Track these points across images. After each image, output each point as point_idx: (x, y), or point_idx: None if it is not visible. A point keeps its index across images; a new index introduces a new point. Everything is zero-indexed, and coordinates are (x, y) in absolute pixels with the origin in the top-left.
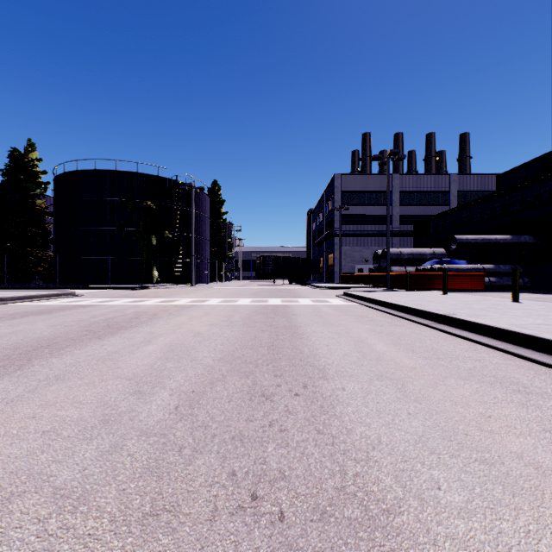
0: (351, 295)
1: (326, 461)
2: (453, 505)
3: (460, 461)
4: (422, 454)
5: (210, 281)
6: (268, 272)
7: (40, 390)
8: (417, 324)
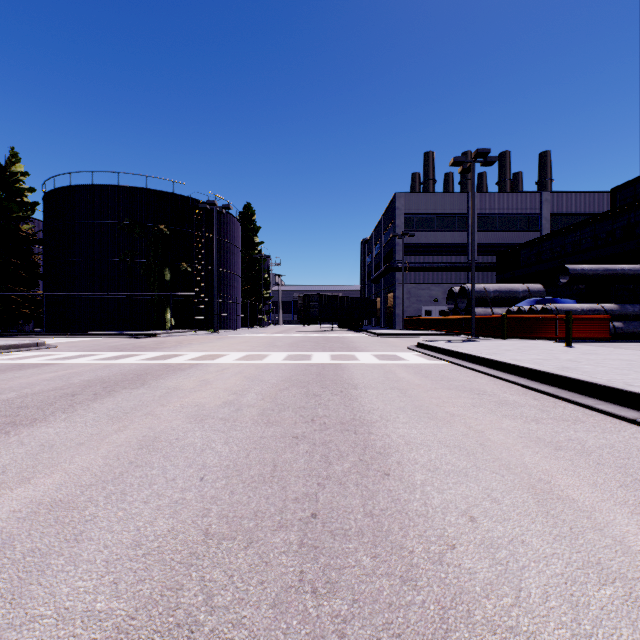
0: (431, 347)
1: None
2: None
3: None
4: None
5: (242, 326)
6: (313, 315)
7: None
8: (604, 416)
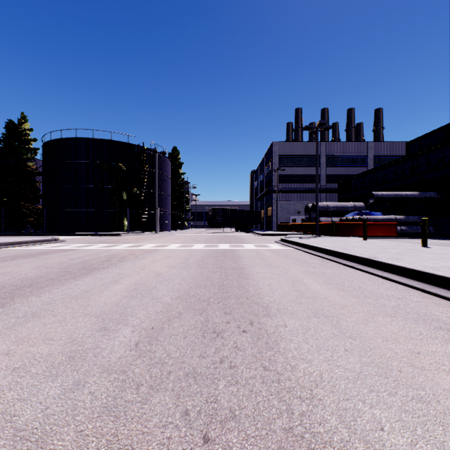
0: (287, 241)
1: (273, 399)
2: (398, 449)
3: (398, 400)
4: (362, 392)
5: (171, 229)
6: (218, 221)
7: (17, 327)
8: (344, 266)
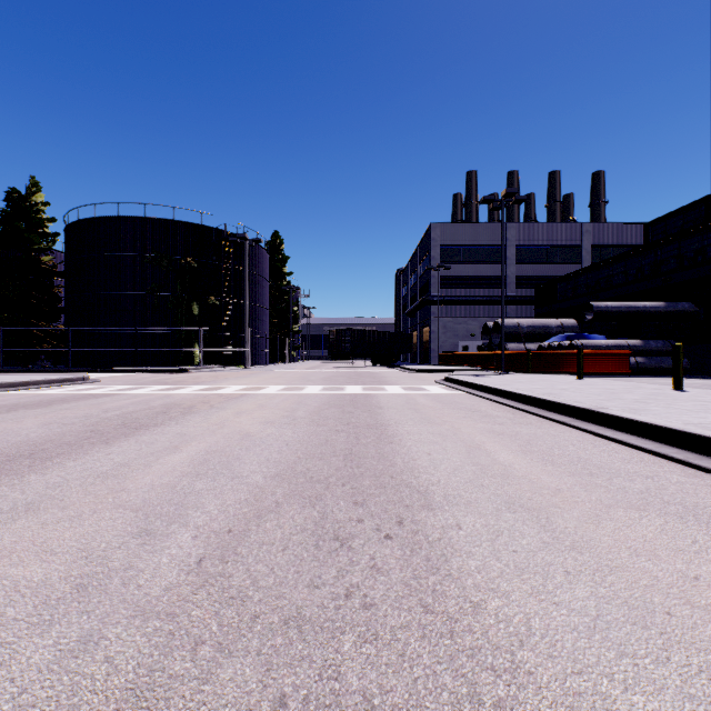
0: (455, 381)
1: (443, 672)
2: None
3: (674, 673)
4: (605, 658)
5: (270, 362)
6: (345, 350)
7: None
8: (549, 422)
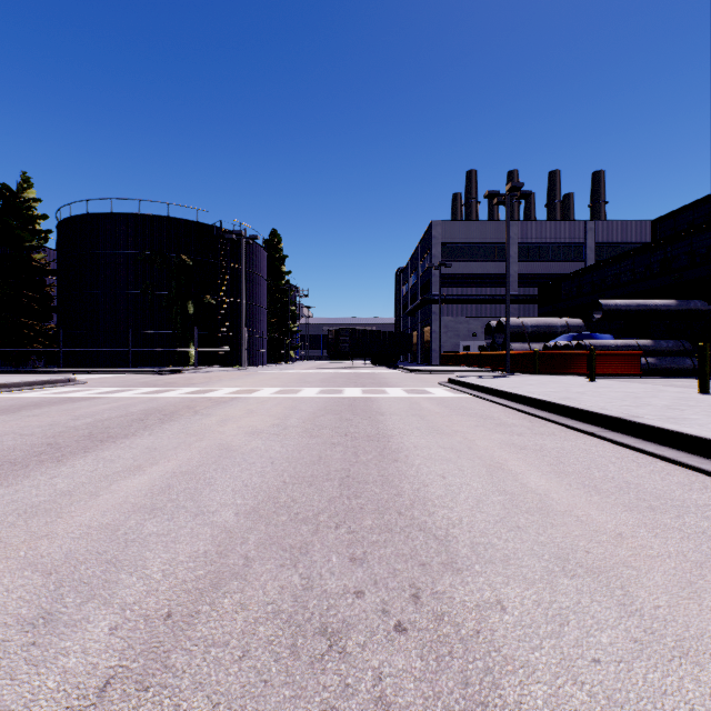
0: (460, 382)
1: None
2: None
3: None
4: None
5: (268, 362)
6: (344, 350)
7: None
8: (574, 432)
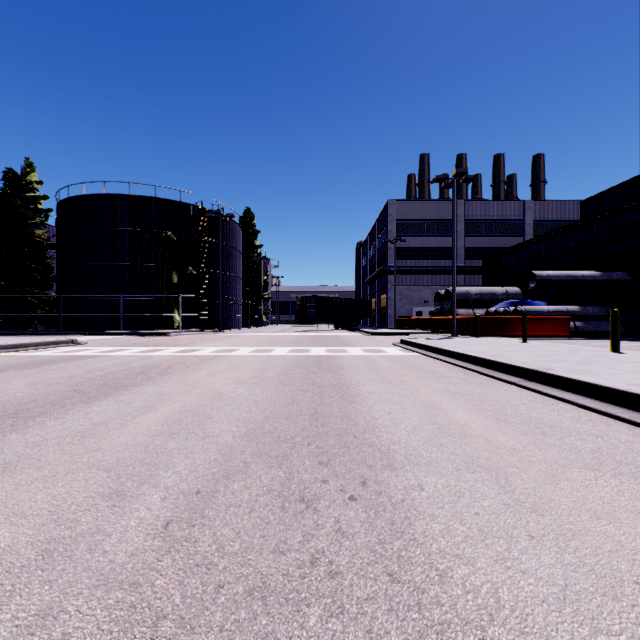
0: (411, 343)
1: None
2: None
3: None
4: (579, 635)
5: (243, 326)
6: (310, 315)
7: None
8: (500, 382)
